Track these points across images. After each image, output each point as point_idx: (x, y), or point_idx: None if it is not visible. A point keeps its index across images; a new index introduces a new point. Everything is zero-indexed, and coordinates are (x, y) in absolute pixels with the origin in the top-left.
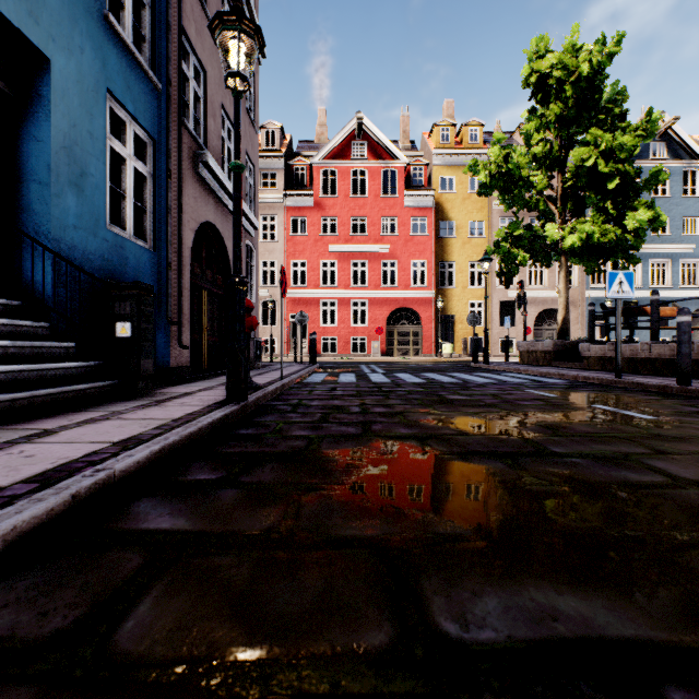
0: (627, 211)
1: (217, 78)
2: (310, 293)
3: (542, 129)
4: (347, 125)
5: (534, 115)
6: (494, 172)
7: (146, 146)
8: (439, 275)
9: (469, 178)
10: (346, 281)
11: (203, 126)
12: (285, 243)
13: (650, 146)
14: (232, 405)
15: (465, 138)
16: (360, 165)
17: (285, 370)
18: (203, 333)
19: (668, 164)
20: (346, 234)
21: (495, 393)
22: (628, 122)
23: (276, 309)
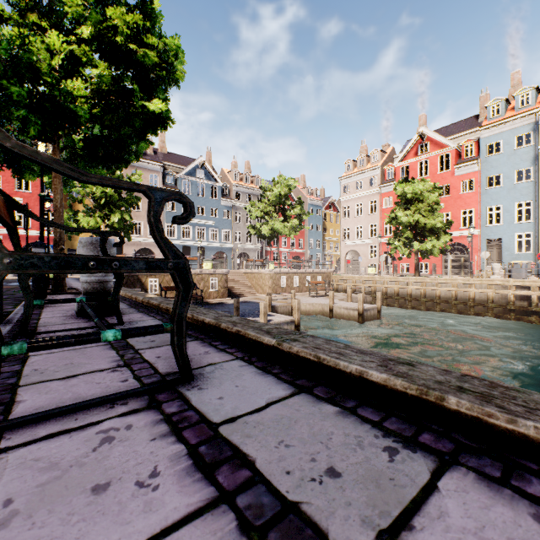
0: (113, 213)
1: None
2: None
3: None
4: None
5: None
6: None
7: None
8: None
9: None
10: None
11: None
12: None
13: (197, 171)
14: None
15: None
16: None
17: None
18: None
19: (205, 181)
20: None
21: None
22: (117, 175)
23: None
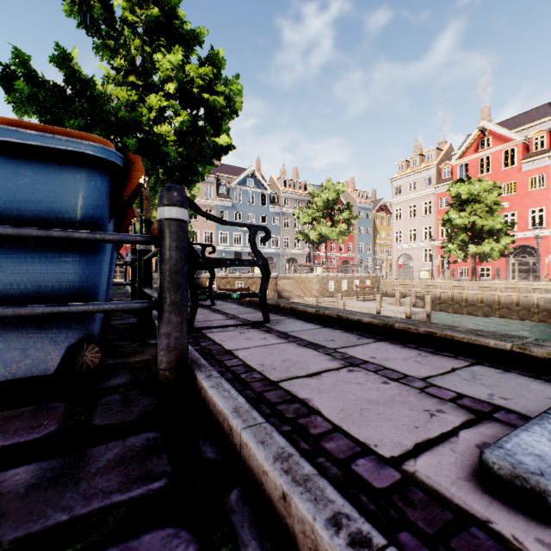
0: None
1: None
2: None
3: None
4: None
5: None
6: None
7: None
8: None
9: None
10: None
11: None
12: None
13: (247, 180)
14: None
15: None
16: None
17: None
18: None
19: (255, 190)
20: None
21: None
22: None
23: None
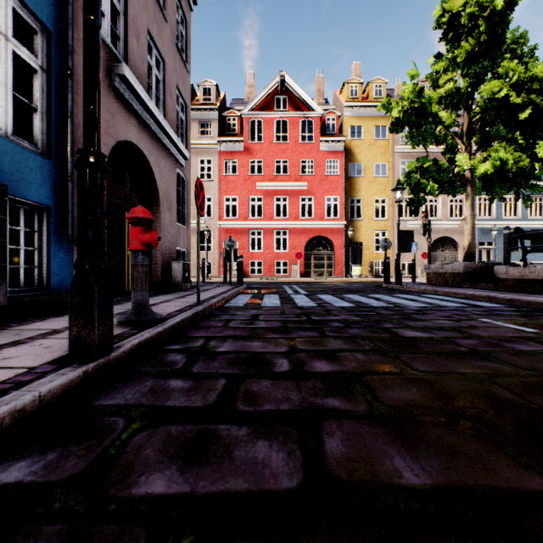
0: (537, 140)
1: (142, 0)
2: (240, 224)
3: (450, 69)
4: (272, 82)
5: (440, 60)
6: (406, 107)
7: (37, 35)
8: (349, 209)
9: (374, 127)
10: (271, 213)
11: (124, 43)
12: (219, 181)
13: None
14: (59, 374)
15: (371, 93)
16: (283, 116)
17: (210, 292)
18: (126, 255)
19: None
20: (271, 174)
21: (453, 326)
22: (536, 57)
23: (212, 237)
